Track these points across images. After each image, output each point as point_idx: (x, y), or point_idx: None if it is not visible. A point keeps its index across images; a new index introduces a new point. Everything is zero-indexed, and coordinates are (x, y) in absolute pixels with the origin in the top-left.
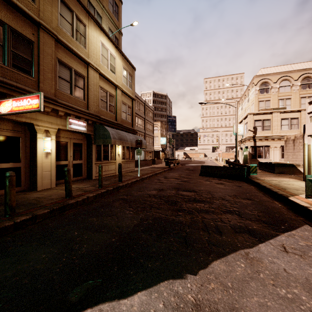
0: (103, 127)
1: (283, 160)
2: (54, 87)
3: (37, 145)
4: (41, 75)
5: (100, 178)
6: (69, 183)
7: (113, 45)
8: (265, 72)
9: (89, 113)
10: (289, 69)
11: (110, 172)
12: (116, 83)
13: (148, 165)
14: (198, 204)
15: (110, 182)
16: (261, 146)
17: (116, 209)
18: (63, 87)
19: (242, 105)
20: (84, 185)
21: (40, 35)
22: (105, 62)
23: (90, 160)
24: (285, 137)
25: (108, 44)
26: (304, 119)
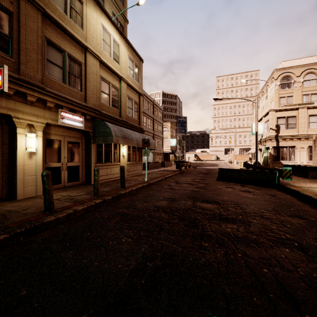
0: (103, 123)
1: (311, 162)
2: (41, 71)
3: (16, 142)
4: (23, 55)
5: (95, 184)
6: (50, 192)
7: (117, 30)
8: (287, 65)
9: (87, 106)
10: (315, 61)
11: (113, 176)
12: (120, 74)
13: (157, 167)
14: (228, 226)
15: (111, 188)
16: (285, 146)
17: (109, 234)
18: (53, 73)
19: (259, 102)
20: (78, 192)
21: (21, 5)
22: (107, 49)
23: (89, 162)
24: (314, 136)
25: (111, 29)
26: None
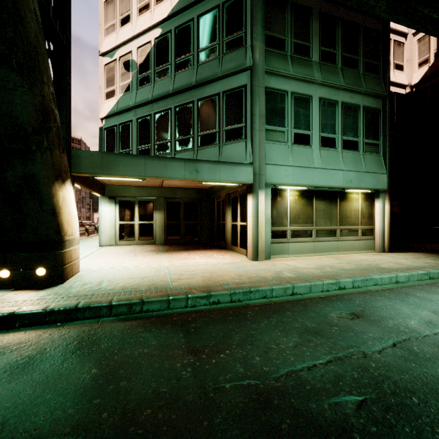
0: None
1: None
2: None
3: None
4: None
5: None
6: None
7: None
8: None
9: None
10: None
11: None
12: None
13: None
14: None
15: None
16: None
17: None
18: None
19: None
20: None
21: None
22: None
23: None
24: None
25: None
26: None
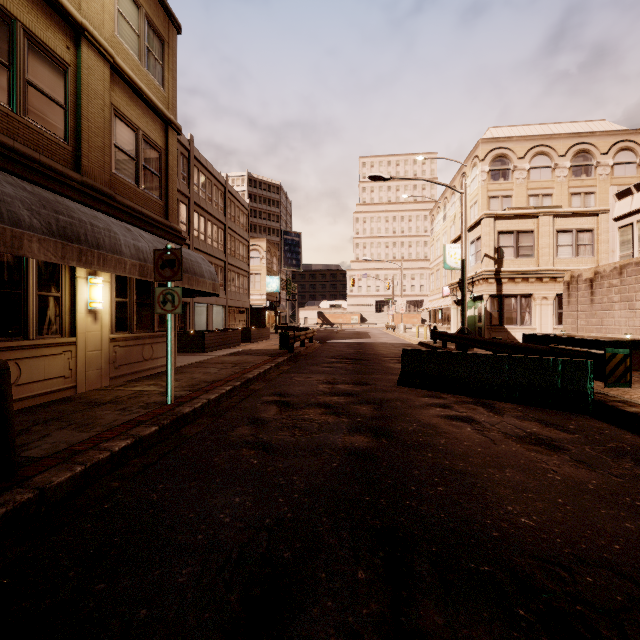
0: None
1: (561, 328)
2: None
3: None
4: None
5: None
6: None
7: None
8: (500, 135)
9: None
10: (547, 133)
11: (34, 389)
12: (77, 15)
13: (230, 344)
14: None
15: None
16: (513, 294)
17: None
18: None
19: (446, 209)
20: None
21: None
22: None
23: None
24: (568, 275)
25: None
26: (606, 232)
